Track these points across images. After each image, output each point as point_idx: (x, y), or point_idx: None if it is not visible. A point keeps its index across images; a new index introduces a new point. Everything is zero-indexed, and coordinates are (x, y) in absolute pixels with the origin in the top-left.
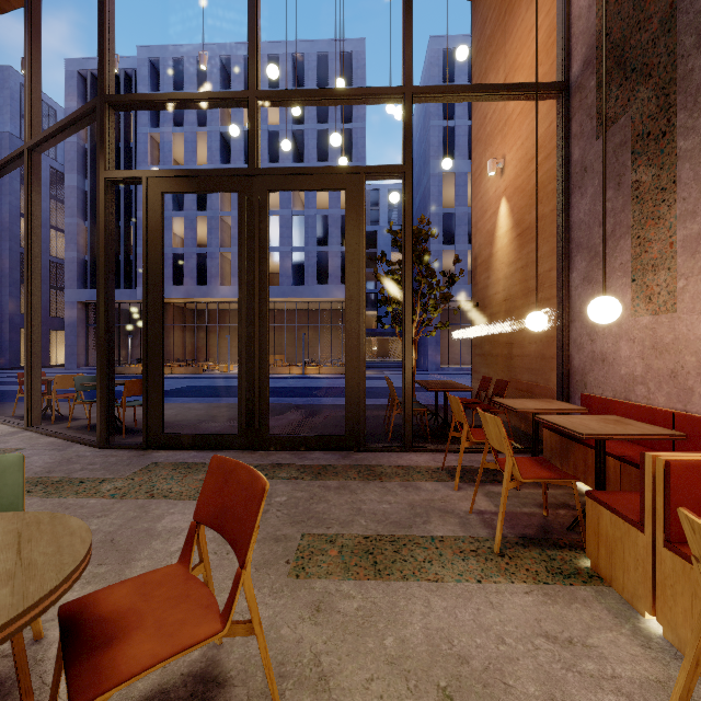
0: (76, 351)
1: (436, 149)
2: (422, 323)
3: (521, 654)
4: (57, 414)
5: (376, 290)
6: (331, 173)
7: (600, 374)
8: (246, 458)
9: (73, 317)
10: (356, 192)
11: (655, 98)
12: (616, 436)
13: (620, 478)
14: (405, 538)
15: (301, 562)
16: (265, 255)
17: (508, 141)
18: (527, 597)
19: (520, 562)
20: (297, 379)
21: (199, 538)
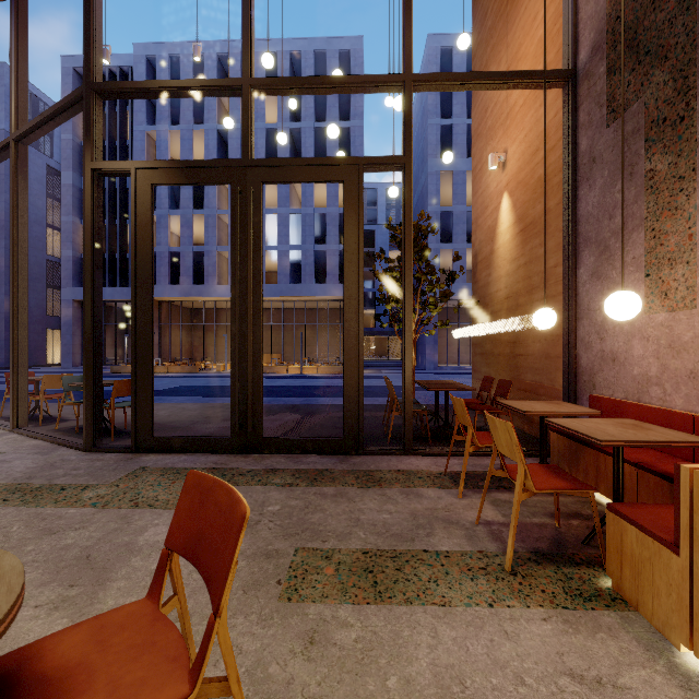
0: (72, 350)
1: (434, 147)
2: (421, 322)
3: (545, 698)
4: (46, 415)
5: (374, 289)
6: (328, 164)
7: (610, 374)
8: (239, 462)
9: (69, 315)
10: (354, 184)
11: (672, 81)
12: (638, 443)
13: (637, 485)
14: (408, 553)
15: (294, 582)
16: (259, 250)
17: (511, 134)
18: (545, 625)
19: (535, 582)
20: (294, 378)
21: (172, 568)
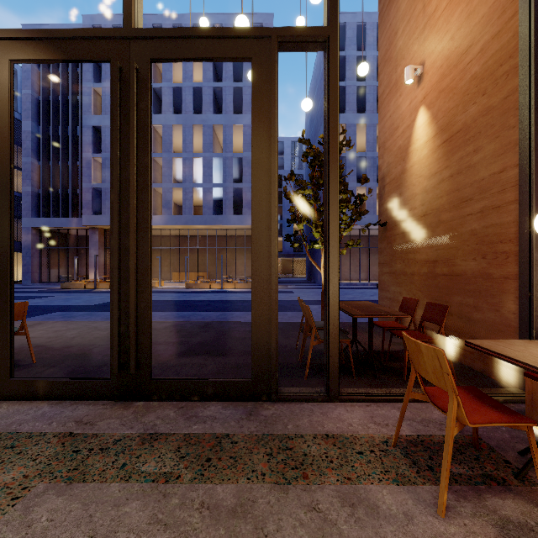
0: (30, 269)
1: None
2: None
3: None
4: None
5: (281, 221)
6: (232, 36)
7: None
8: (112, 419)
9: (29, 240)
10: (265, 61)
11: None
12: None
13: None
14: None
15: None
16: (146, 144)
17: (429, 44)
18: None
19: None
20: (215, 293)
21: None
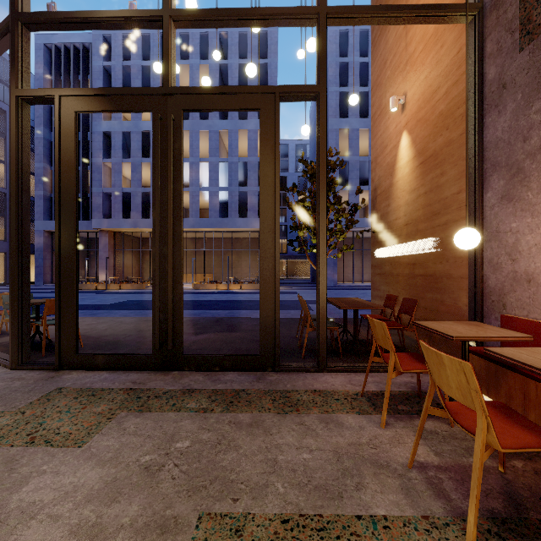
0: (43, 270)
1: (334, 110)
2: (329, 246)
3: None
4: None
5: (286, 223)
6: (245, 93)
7: (525, 294)
8: (158, 381)
9: (41, 243)
10: (270, 112)
11: None
12: None
13: None
14: (337, 522)
15: None
16: (179, 175)
17: (410, 79)
18: None
19: None
20: (222, 294)
21: None
